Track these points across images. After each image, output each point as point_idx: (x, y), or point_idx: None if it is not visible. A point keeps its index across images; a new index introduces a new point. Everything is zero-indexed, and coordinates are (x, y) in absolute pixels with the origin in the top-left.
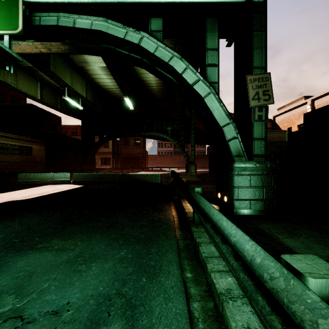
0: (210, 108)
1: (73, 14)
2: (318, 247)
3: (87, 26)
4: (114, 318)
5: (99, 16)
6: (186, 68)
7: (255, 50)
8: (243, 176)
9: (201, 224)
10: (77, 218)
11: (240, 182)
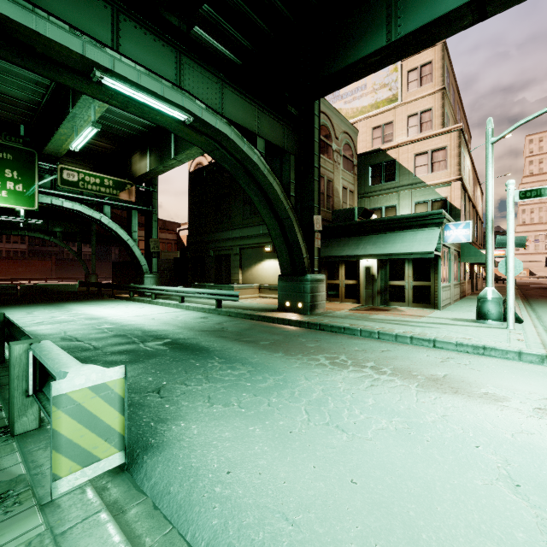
0: (134, 251)
1: (61, 199)
2: (167, 296)
3: (70, 206)
4: (125, 303)
5: (78, 203)
6: (123, 233)
7: (153, 228)
8: (148, 280)
9: (133, 297)
10: (68, 302)
11: (147, 282)
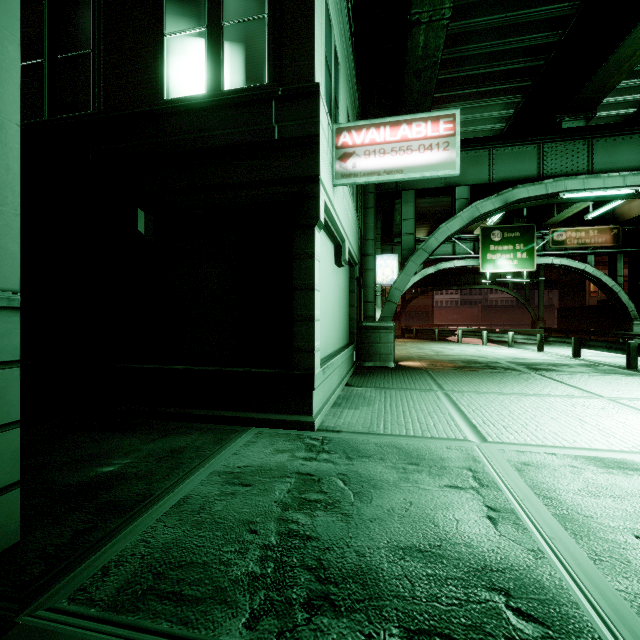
0: (620, 297)
1: (551, 257)
2: None
3: (557, 262)
4: None
5: (564, 258)
6: (607, 279)
7: None
8: (638, 327)
9: None
10: None
11: (637, 330)
